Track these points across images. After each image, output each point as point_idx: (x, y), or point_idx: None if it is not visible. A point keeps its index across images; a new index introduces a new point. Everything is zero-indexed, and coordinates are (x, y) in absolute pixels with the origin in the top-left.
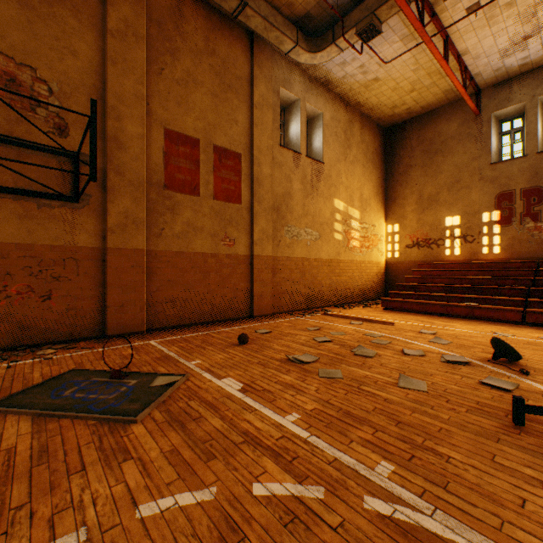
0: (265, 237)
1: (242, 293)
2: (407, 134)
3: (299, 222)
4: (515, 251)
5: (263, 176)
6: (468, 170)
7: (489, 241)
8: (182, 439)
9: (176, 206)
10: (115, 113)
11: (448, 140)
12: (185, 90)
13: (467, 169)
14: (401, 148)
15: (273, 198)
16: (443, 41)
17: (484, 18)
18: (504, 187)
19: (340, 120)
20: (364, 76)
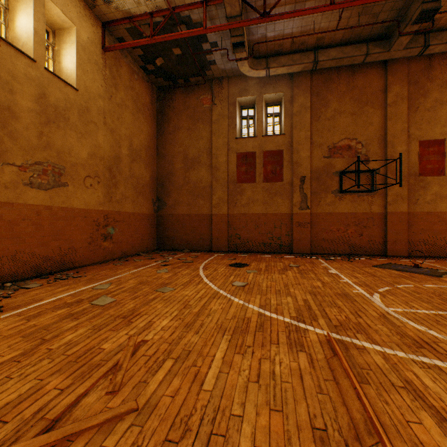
0: None
1: None
2: None
3: None
4: None
5: None
6: None
7: None
8: None
9: (426, 185)
10: (390, 144)
11: None
12: (432, 112)
13: None
14: None
15: None
16: None
17: None
18: None
19: None
20: None
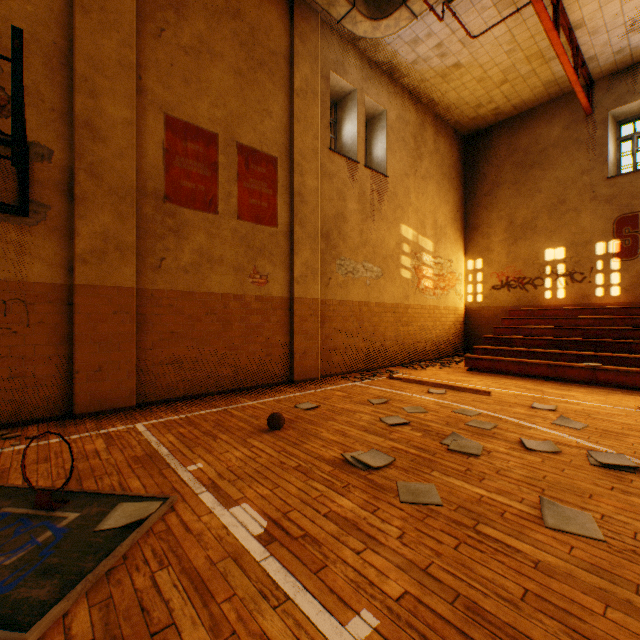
0: (309, 272)
1: (278, 349)
2: (494, 143)
3: (356, 254)
4: None
5: (307, 189)
6: (576, 187)
7: (604, 280)
8: None
9: (183, 227)
10: (88, 86)
11: (548, 149)
12: (196, 63)
13: (574, 185)
14: (486, 160)
15: (321, 221)
16: (552, 6)
17: None
18: (626, 208)
19: (409, 121)
20: (441, 61)
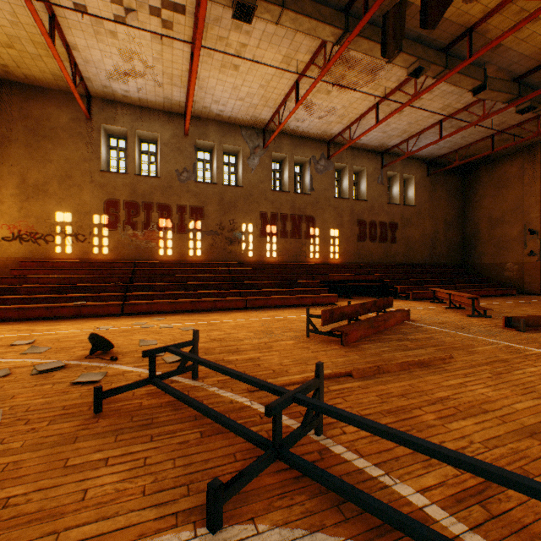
0: None
1: None
2: (6, 98)
3: None
4: (121, 253)
5: None
6: (81, 169)
7: (100, 242)
8: None
9: None
10: None
11: (60, 130)
12: None
13: (79, 167)
14: None
15: None
16: (50, 16)
17: (92, 27)
18: (112, 195)
19: None
20: None
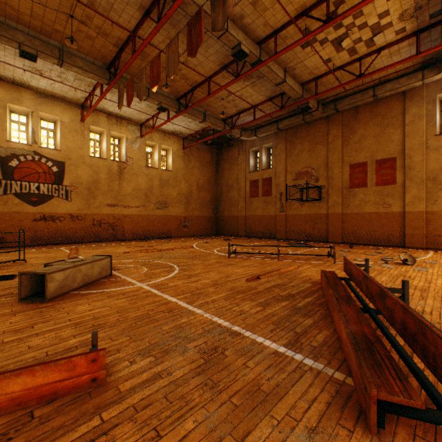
0: (415, 200)
1: (396, 233)
2: None
3: None
4: None
5: (414, 163)
6: None
7: None
8: (292, 248)
9: (355, 194)
10: (330, 168)
11: None
12: (359, 144)
13: None
14: None
15: (427, 173)
16: None
17: None
18: None
19: None
20: None
